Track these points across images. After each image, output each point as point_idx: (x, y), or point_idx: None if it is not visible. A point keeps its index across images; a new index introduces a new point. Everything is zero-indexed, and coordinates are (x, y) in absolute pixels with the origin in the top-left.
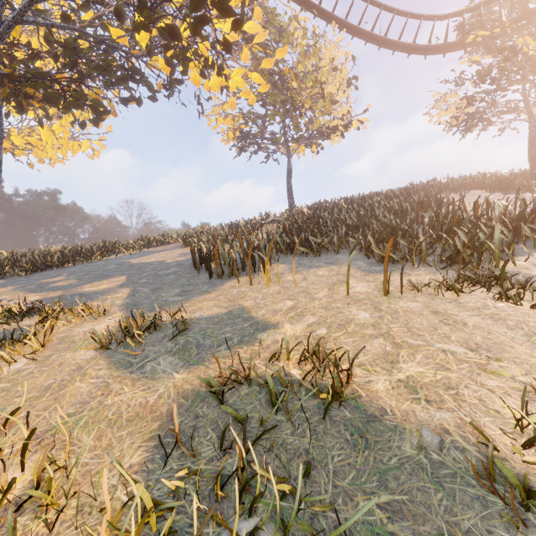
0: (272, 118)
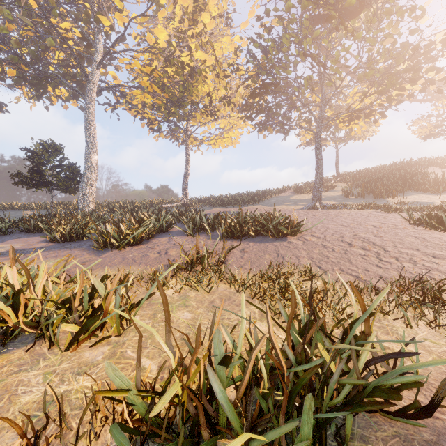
0: (336, 131)
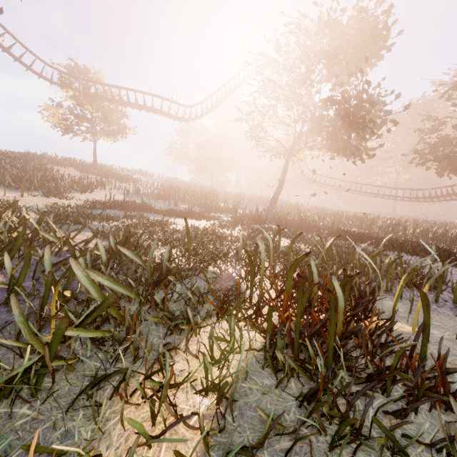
0: None
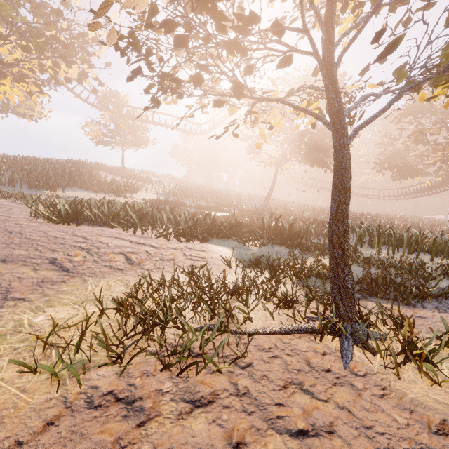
0: None
